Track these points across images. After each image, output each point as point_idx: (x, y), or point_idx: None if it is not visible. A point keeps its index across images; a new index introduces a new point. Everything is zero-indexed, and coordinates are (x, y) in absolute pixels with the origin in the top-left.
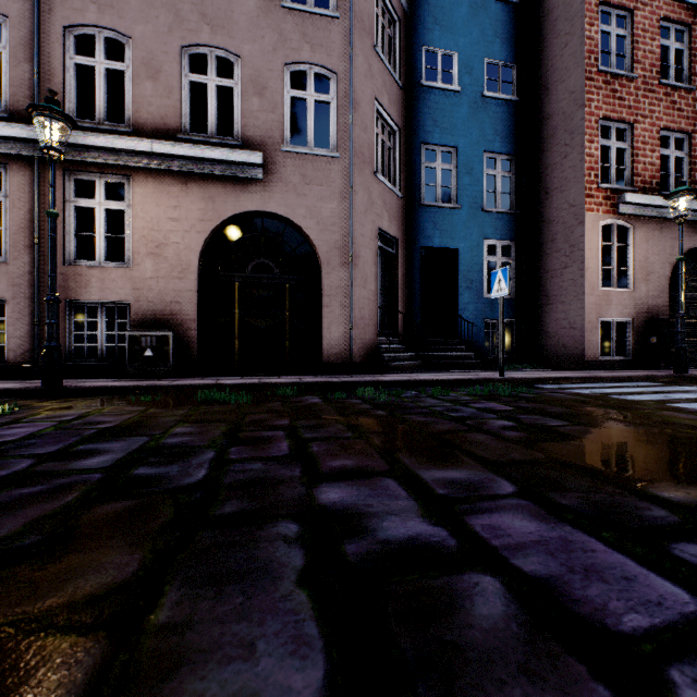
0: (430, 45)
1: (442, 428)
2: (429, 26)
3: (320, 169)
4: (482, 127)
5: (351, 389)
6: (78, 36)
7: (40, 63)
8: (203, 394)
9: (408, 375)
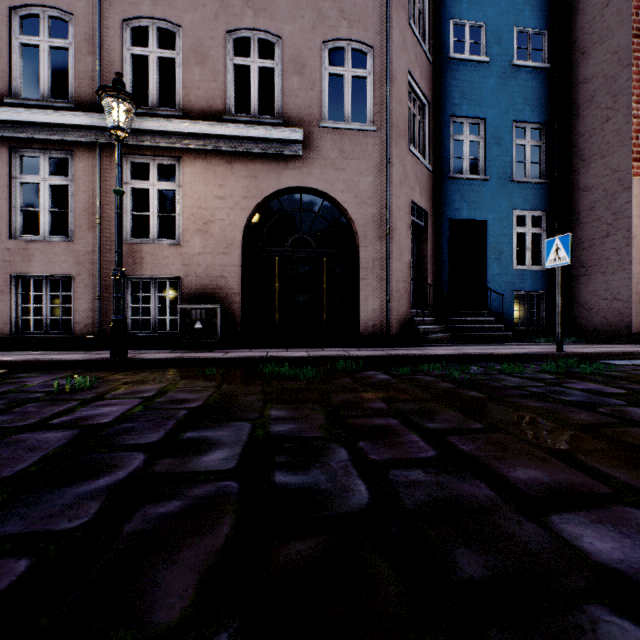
0: (458, 17)
1: (582, 419)
2: None
3: (357, 143)
4: (512, 97)
5: (404, 363)
6: (134, 28)
7: (102, 56)
8: (264, 368)
9: (451, 348)
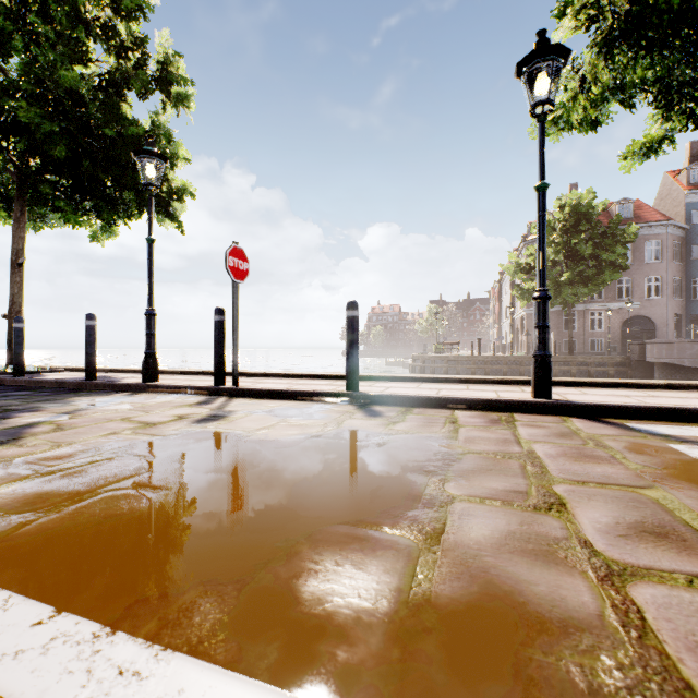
0: (695, 245)
1: None
2: (694, 238)
3: (656, 303)
4: None
5: None
6: None
7: None
8: None
9: None
